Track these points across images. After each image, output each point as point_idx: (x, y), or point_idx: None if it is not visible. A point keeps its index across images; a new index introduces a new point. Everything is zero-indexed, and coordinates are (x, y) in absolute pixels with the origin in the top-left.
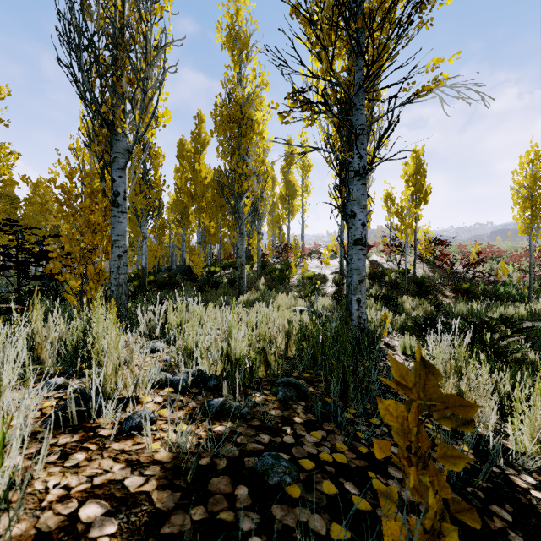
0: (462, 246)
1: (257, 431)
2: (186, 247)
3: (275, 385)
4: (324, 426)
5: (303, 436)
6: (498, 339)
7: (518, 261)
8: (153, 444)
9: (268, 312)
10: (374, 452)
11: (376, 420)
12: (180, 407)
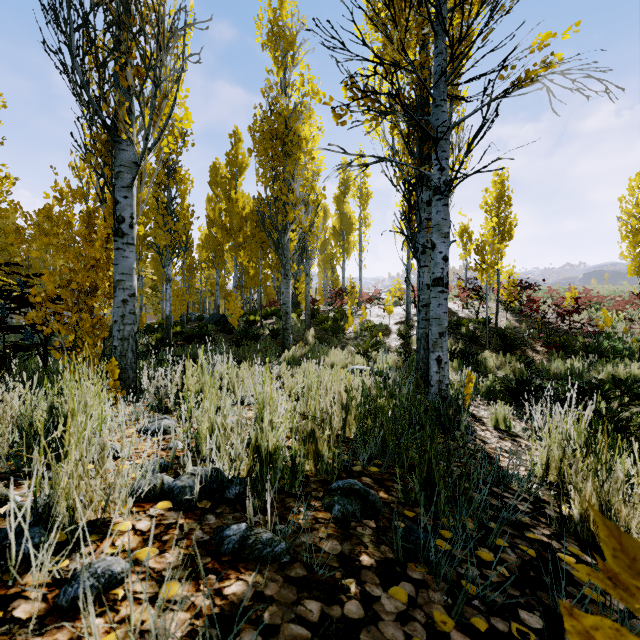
0: (553, 290)
1: (299, 592)
2: (221, 292)
3: (328, 491)
4: (408, 571)
5: (378, 599)
6: (617, 409)
7: (623, 309)
8: (107, 637)
9: (318, 372)
10: (498, 629)
11: (486, 552)
12: (176, 540)
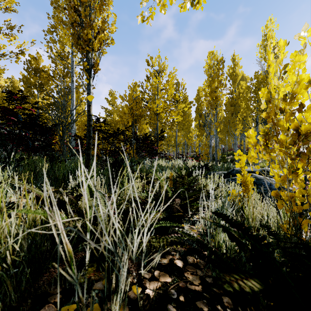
0: None
1: None
2: None
3: None
4: None
5: None
6: None
7: None
8: None
9: None
10: None
11: None
12: None
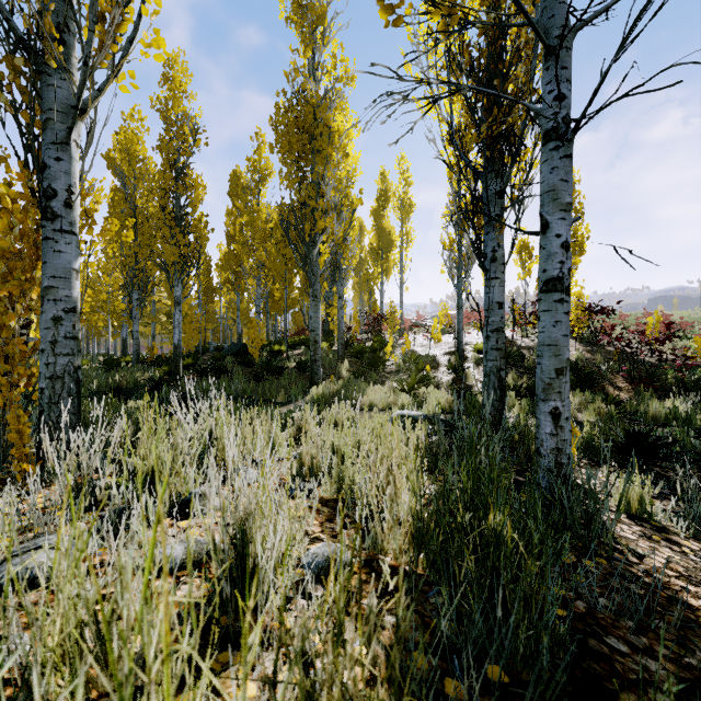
0: (625, 316)
1: None
2: (244, 319)
3: None
4: None
5: None
6: None
7: None
8: None
9: (354, 417)
10: None
11: None
12: None
